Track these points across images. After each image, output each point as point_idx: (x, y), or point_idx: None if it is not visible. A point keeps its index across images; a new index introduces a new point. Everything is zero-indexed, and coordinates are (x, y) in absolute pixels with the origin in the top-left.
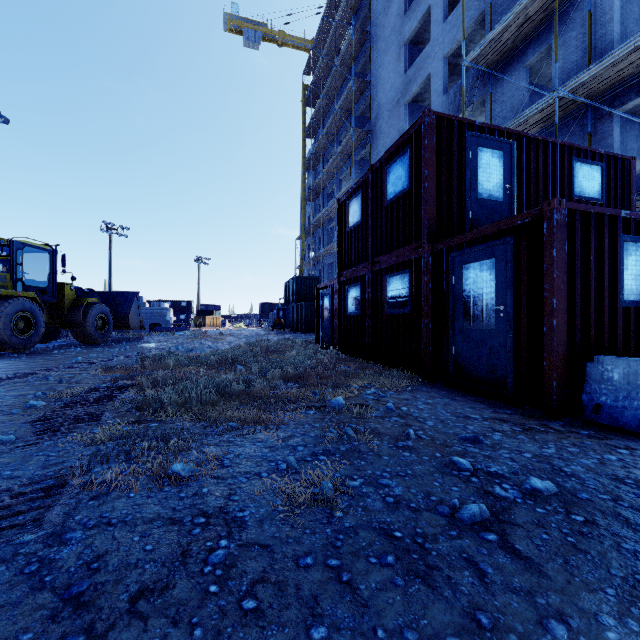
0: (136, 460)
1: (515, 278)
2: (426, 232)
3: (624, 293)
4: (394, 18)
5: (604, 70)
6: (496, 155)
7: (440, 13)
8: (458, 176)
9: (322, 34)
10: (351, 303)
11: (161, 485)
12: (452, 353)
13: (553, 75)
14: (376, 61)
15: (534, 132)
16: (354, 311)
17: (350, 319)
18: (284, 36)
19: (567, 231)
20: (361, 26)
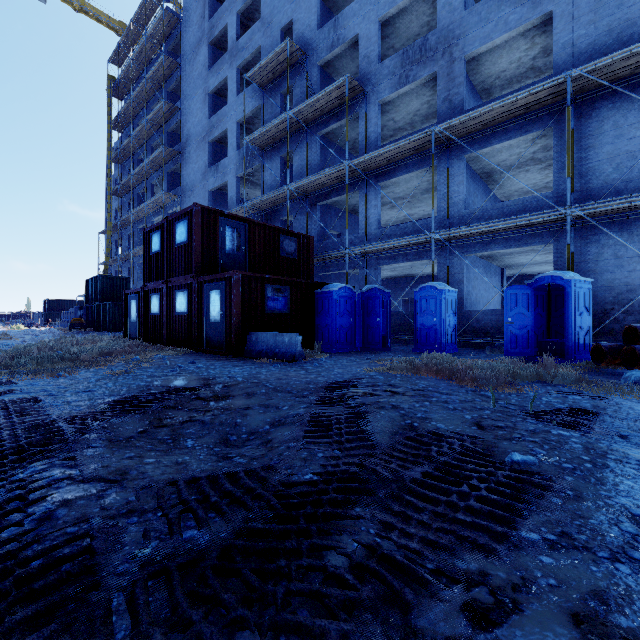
0: (35, 376)
1: (226, 300)
2: (195, 270)
3: (268, 307)
4: (201, 66)
5: (308, 183)
6: (237, 230)
7: (234, 87)
8: (215, 240)
9: (132, 34)
10: (153, 307)
11: (58, 376)
12: (206, 335)
13: (294, 170)
14: (186, 93)
15: (284, 201)
16: (156, 312)
17: (153, 318)
18: (83, 3)
19: (242, 282)
20: (173, 50)
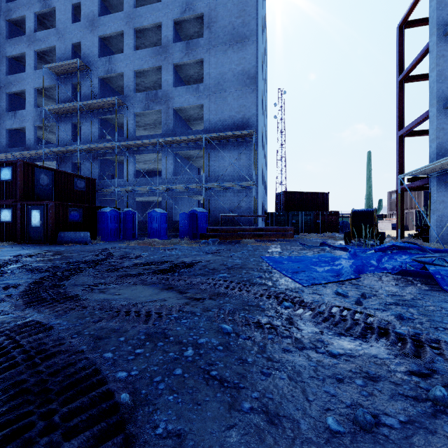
0: None
1: (44, 215)
2: (19, 197)
3: (70, 219)
4: None
5: (92, 147)
6: (47, 175)
7: (32, 63)
8: (32, 180)
9: None
10: None
11: None
12: (28, 234)
13: (82, 134)
14: None
15: (75, 152)
16: None
17: None
18: None
19: (55, 207)
20: None
